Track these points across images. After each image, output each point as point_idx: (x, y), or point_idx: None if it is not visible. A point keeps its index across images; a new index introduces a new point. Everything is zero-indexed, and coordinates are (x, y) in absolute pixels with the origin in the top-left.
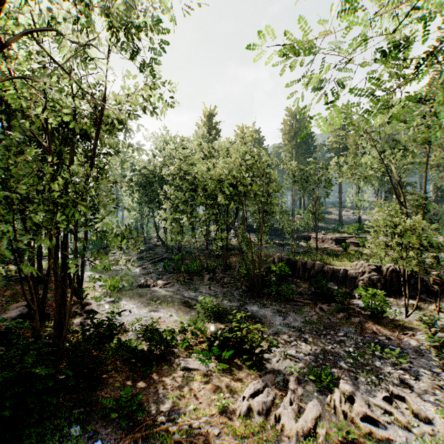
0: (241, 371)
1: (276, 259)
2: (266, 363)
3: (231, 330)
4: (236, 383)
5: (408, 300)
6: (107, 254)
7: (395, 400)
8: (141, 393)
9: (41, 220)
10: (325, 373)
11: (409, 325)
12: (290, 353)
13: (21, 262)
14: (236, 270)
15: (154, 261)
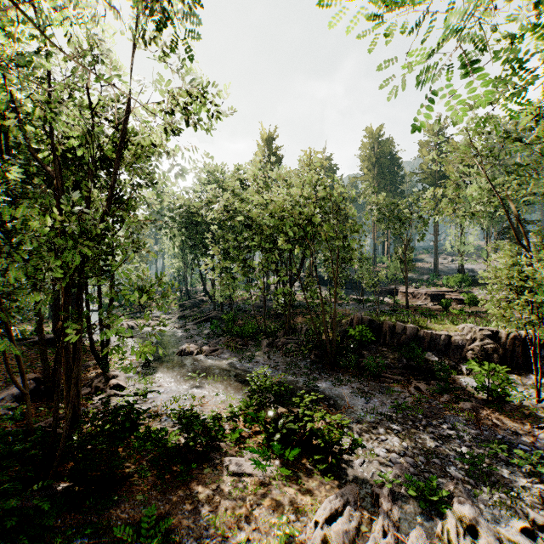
0: (311, 478)
1: (355, 320)
2: (346, 467)
3: (297, 418)
4: (305, 497)
5: (540, 379)
6: (142, 311)
7: (538, 533)
8: (171, 511)
9: (31, 270)
10: (430, 486)
11: (543, 415)
12: (378, 452)
13: (7, 328)
14: (303, 334)
15: (199, 320)
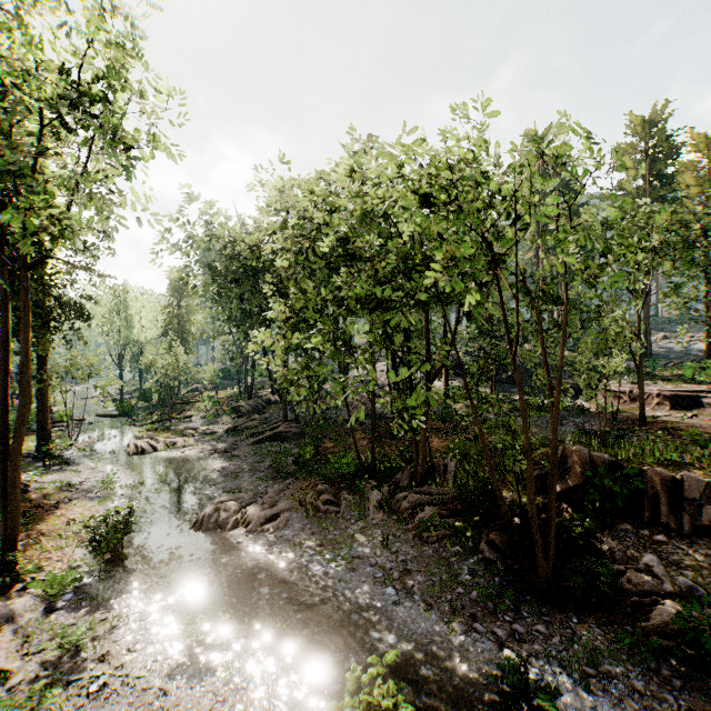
0: None
1: (572, 461)
2: None
3: None
4: None
5: None
6: (175, 418)
7: None
8: None
9: None
10: None
11: None
12: None
13: None
14: (450, 481)
15: (258, 439)
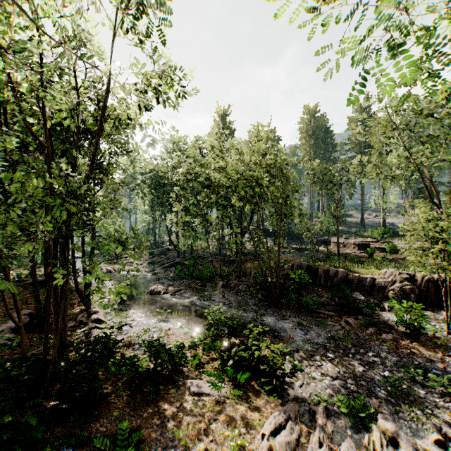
0: (259, 397)
1: (295, 265)
2: (288, 388)
3: (247, 347)
4: (254, 413)
5: (450, 314)
6: (119, 258)
7: (449, 444)
8: (142, 425)
9: (25, 224)
10: (358, 404)
11: None
12: (315, 376)
13: (5, 272)
14: (252, 277)
15: (166, 266)
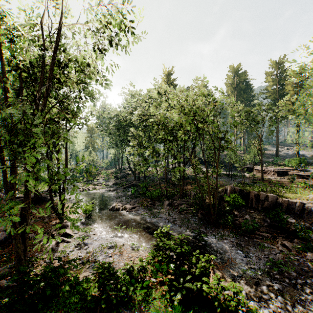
0: None
1: (229, 189)
2: None
3: (193, 275)
4: None
5: None
6: (93, 180)
7: None
8: None
9: None
10: None
11: None
12: None
13: None
14: (192, 198)
15: (125, 186)
